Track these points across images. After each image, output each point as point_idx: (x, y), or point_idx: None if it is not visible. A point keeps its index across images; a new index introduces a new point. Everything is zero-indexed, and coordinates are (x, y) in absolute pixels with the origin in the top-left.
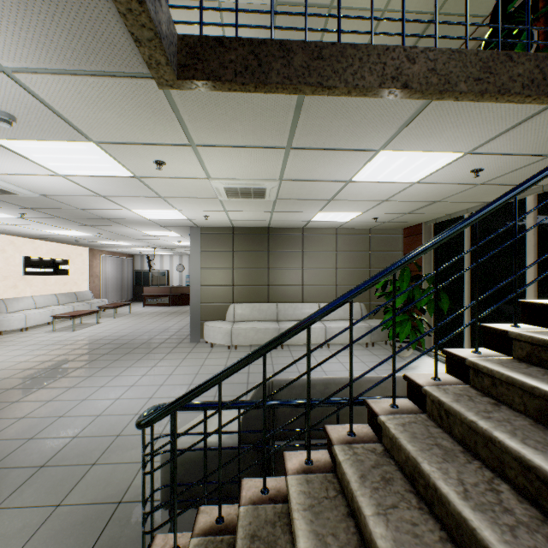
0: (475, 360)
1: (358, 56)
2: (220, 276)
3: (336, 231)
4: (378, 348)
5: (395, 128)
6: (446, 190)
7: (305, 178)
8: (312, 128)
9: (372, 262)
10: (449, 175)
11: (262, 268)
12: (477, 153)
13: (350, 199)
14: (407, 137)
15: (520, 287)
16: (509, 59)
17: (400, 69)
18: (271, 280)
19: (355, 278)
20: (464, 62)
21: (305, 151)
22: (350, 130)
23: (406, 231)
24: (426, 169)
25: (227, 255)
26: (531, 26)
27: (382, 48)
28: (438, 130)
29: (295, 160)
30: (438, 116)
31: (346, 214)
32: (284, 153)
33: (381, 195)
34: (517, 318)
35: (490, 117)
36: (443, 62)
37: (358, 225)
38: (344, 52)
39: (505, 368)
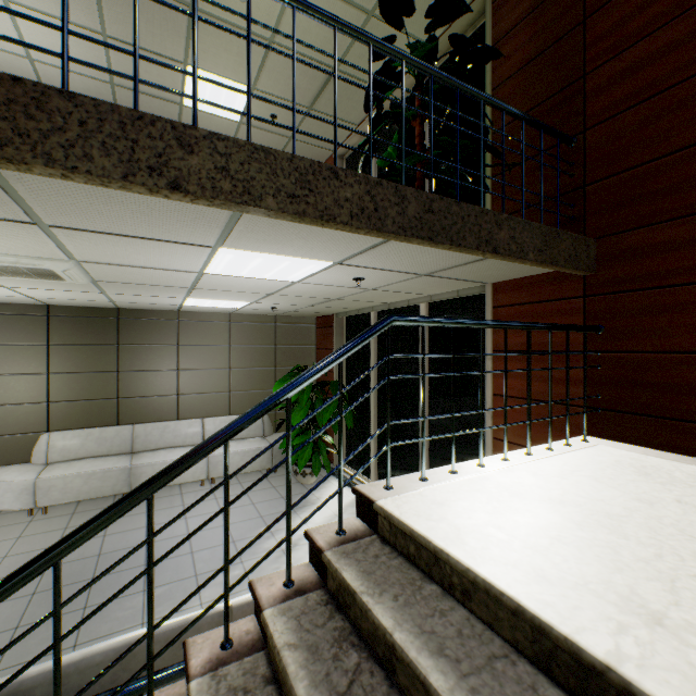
0: (270, 617)
1: (78, 115)
2: (20, 388)
3: (229, 317)
4: (281, 473)
5: (217, 227)
6: (339, 291)
7: (122, 263)
8: (63, 206)
9: (279, 359)
10: (332, 280)
11: (107, 371)
12: (349, 264)
13: (223, 290)
14: (245, 239)
15: (416, 400)
16: (336, 176)
17: (166, 157)
18: (124, 389)
19: (257, 381)
20: (274, 166)
21: (84, 233)
22: (143, 219)
23: (319, 321)
24: (300, 271)
25: (35, 352)
26: (411, 122)
27: (130, 113)
28: (283, 238)
29: (77, 241)
30: (271, 225)
31: (231, 302)
32: (44, 229)
33: (263, 289)
34: (414, 434)
35: (338, 236)
36: (242, 161)
37: (258, 312)
38: (46, 101)
39: (296, 636)
